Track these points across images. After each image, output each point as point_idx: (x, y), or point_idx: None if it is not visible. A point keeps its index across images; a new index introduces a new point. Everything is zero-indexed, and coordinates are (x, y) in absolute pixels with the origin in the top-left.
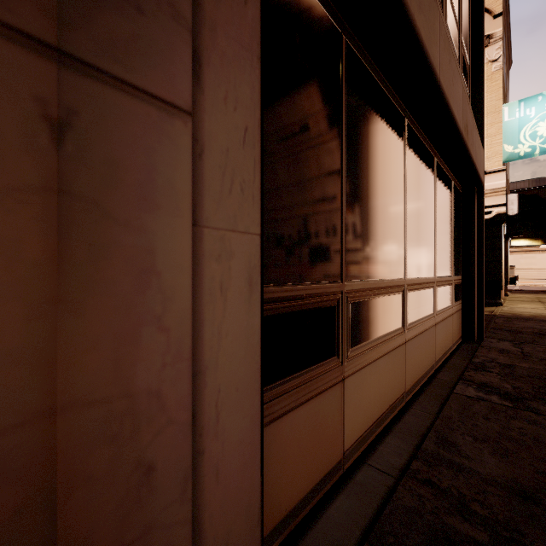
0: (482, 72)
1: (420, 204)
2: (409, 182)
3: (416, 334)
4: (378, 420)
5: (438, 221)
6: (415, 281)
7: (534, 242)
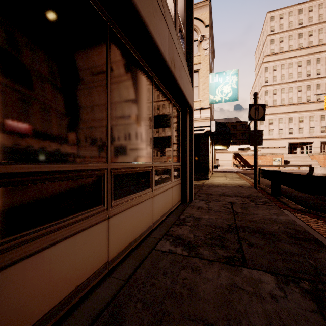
0: (192, 41)
1: (132, 105)
2: (116, 82)
3: (127, 208)
4: (48, 314)
5: (157, 124)
6: (126, 165)
7: (223, 147)
